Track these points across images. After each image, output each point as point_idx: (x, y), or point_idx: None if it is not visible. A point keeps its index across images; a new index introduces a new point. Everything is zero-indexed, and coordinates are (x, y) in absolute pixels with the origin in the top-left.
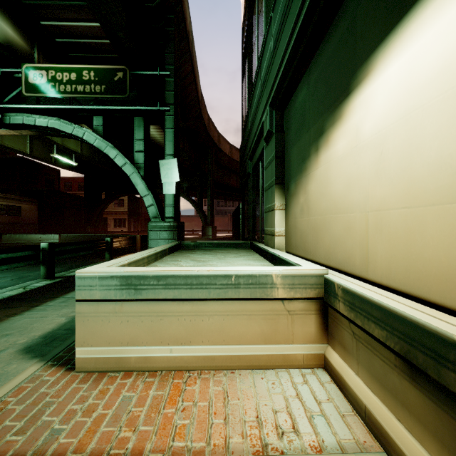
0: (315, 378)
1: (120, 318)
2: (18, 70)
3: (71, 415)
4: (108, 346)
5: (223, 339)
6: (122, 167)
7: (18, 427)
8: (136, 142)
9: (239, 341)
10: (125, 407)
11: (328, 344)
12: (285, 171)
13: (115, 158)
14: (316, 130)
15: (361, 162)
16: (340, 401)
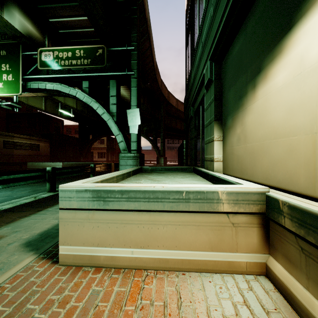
0: (259, 285)
1: (92, 224)
2: (35, 53)
3: (49, 304)
4: (83, 246)
5: (175, 245)
6: (101, 115)
7: (7, 313)
8: (111, 97)
9: (189, 247)
10: (93, 301)
11: (269, 254)
12: (222, 110)
13: (97, 109)
14: (253, 70)
15: (306, 87)
16: (288, 312)
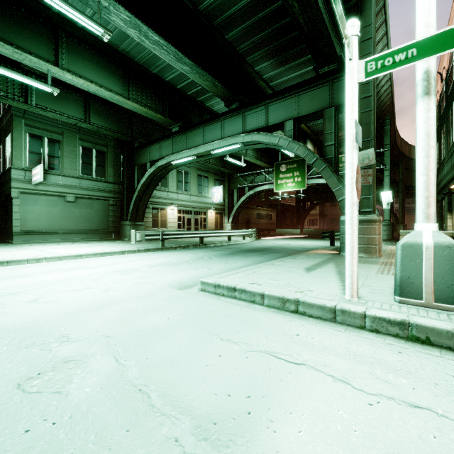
0: None
1: None
2: None
3: None
4: None
5: None
6: None
7: None
8: None
9: None
10: None
11: None
12: (451, 207)
13: None
14: None
15: None
16: None
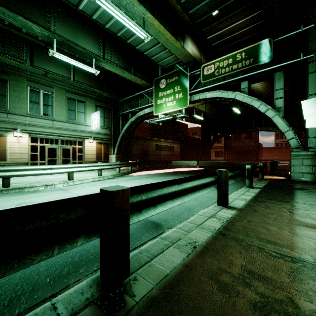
0: None
1: None
2: (198, 70)
3: None
4: None
5: None
6: (264, 113)
7: None
8: (275, 91)
9: None
10: None
11: None
12: None
13: (258, 107)
14: None
15: None
16: None
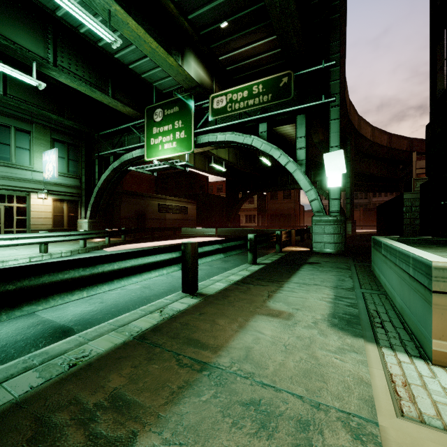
0: None
1: None
2: (206, 101)
3: None
4: None
5: None
6: (285, 166)
7: None
8: (297, 140)
9: None
10: None
11: None
12: None
13: (278, 158)
14: None
15: None
16: None
